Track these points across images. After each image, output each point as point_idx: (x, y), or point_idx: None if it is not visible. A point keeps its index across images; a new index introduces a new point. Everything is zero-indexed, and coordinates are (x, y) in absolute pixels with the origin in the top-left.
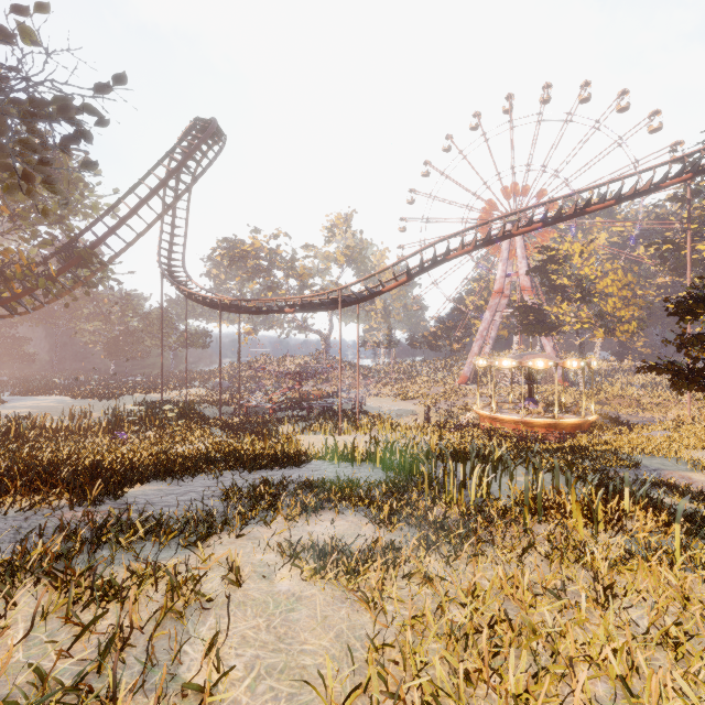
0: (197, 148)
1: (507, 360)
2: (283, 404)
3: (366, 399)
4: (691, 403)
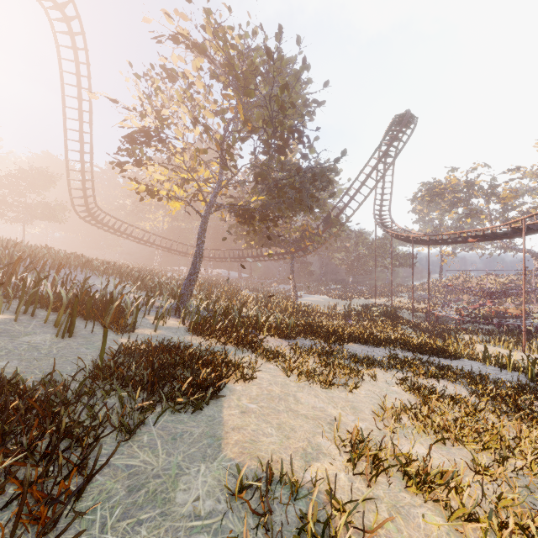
0: (395, 138)
1: None
2: (472, 318)
3: None
4: None
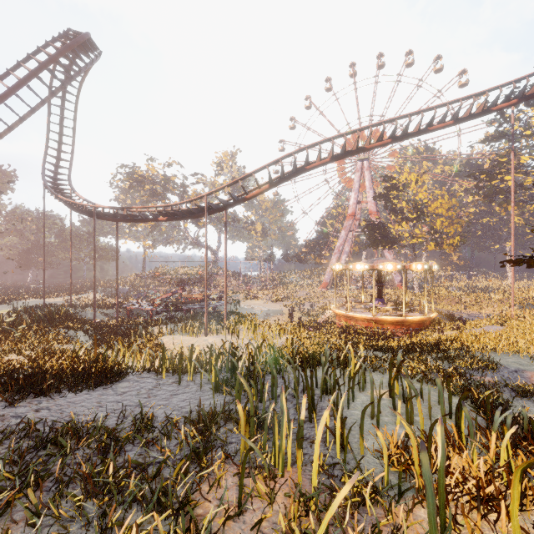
0: (62, 52)
1: (360, 264)
2: (166, 307)
3: (242, 301)
4: (502, 302)
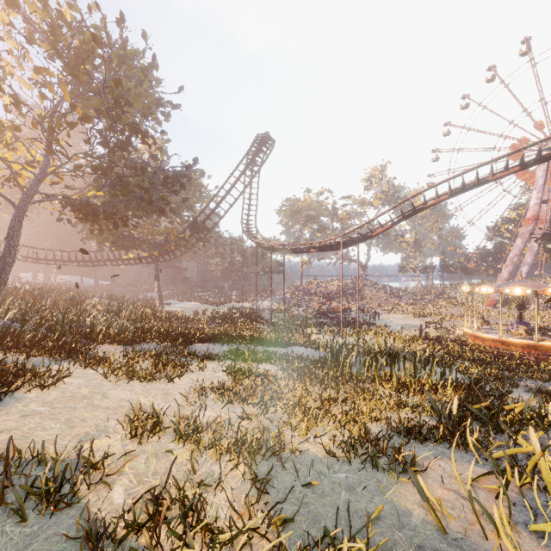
0: (255, 155)
1: (485, 287)
2: (317, 314)
3: (383, 314)
4: None
